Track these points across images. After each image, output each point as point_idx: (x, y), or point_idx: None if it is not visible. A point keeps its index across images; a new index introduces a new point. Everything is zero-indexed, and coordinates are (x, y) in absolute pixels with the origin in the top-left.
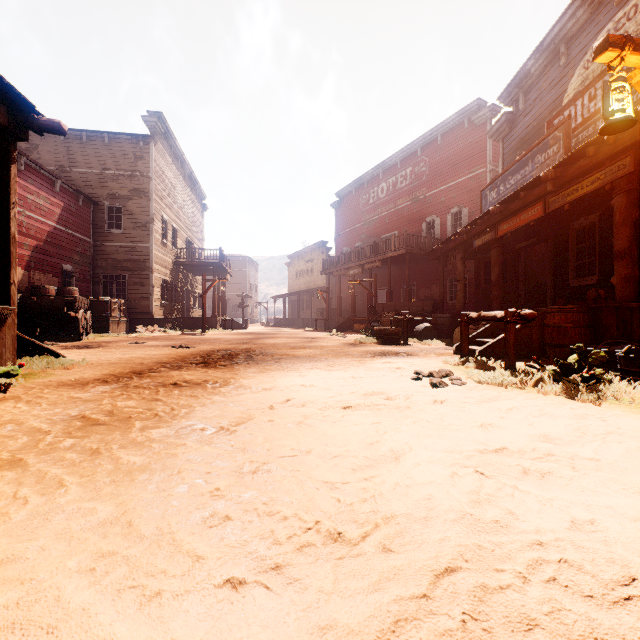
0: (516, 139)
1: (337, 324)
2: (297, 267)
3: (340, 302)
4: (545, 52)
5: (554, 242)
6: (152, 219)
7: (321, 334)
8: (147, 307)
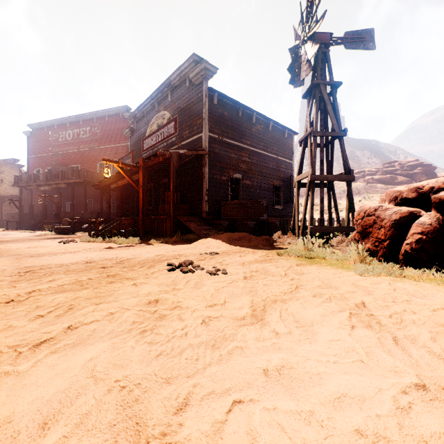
0: (134, 141)
1: (29, 225)
2: None
3: (32, 209)
4: (141, 111)
5: None
6: None
7: (13, 232)
8: None
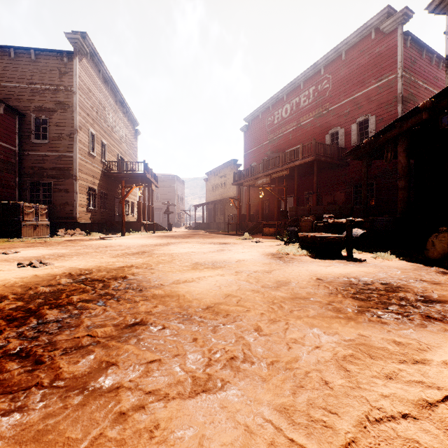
0: None
1: (246, 227)
2: (213, 182)
3: (249, 208)
4: None
5: None
6: (76, 130)
7: (233, 238)
8: (71, 212)
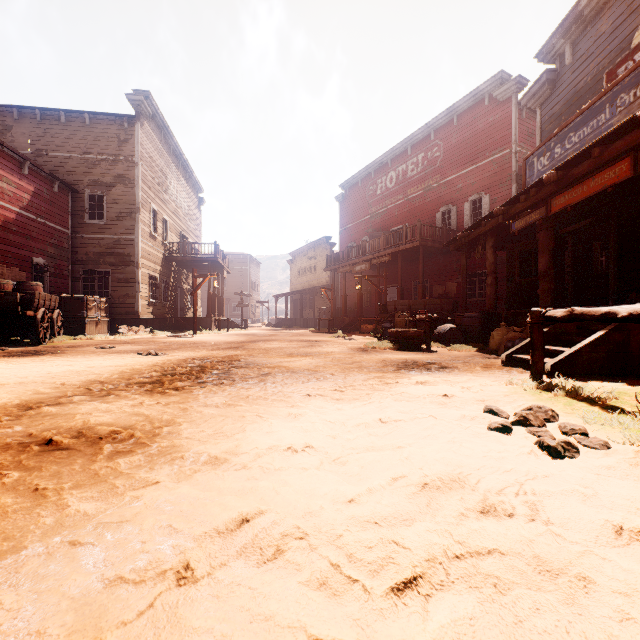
0: (560, 102)
1: (342, 324)
2: (299, 264)
3: (345, 301)
4: None
5: (618, 222)
6: (138, 208)
7: (325, 336)
8: (132, 306)
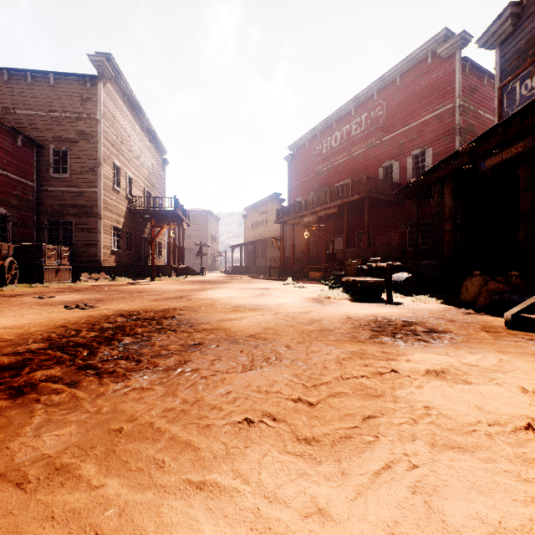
0: (526, 36)
1: (291, 272)
2: (253, 219)
3: (294, 250)
4: None
5: None
6: (100, 163)
7: (275, 283)
8: (94, 254)
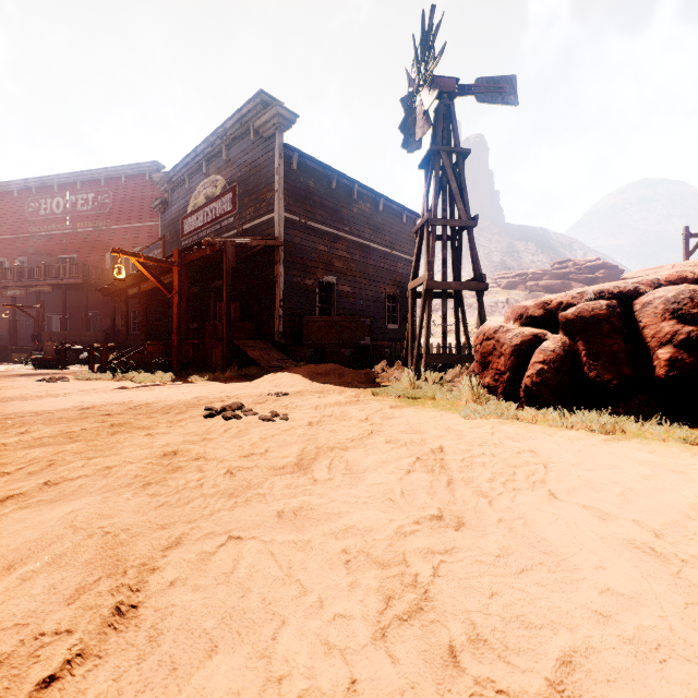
0: (168, 219)
1: None
2: None
3: None
4: (179, 173)
5: None
6: None
7: None
8: None
